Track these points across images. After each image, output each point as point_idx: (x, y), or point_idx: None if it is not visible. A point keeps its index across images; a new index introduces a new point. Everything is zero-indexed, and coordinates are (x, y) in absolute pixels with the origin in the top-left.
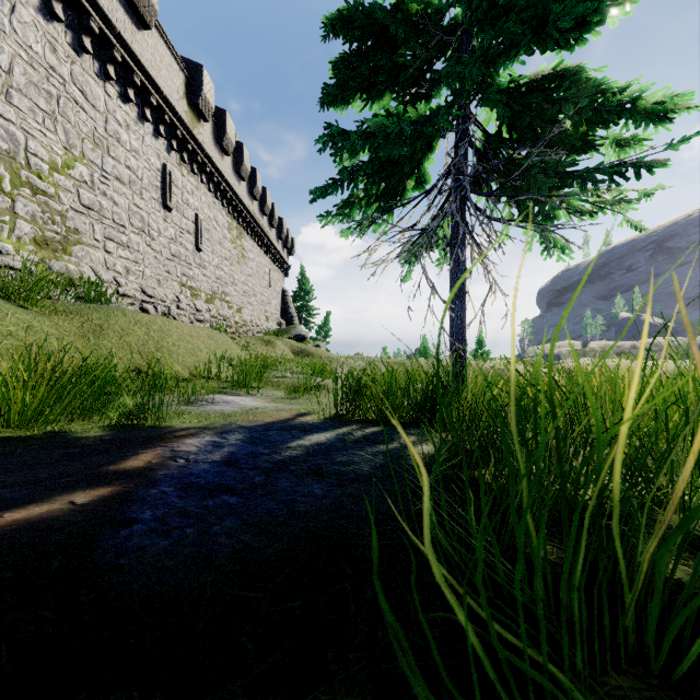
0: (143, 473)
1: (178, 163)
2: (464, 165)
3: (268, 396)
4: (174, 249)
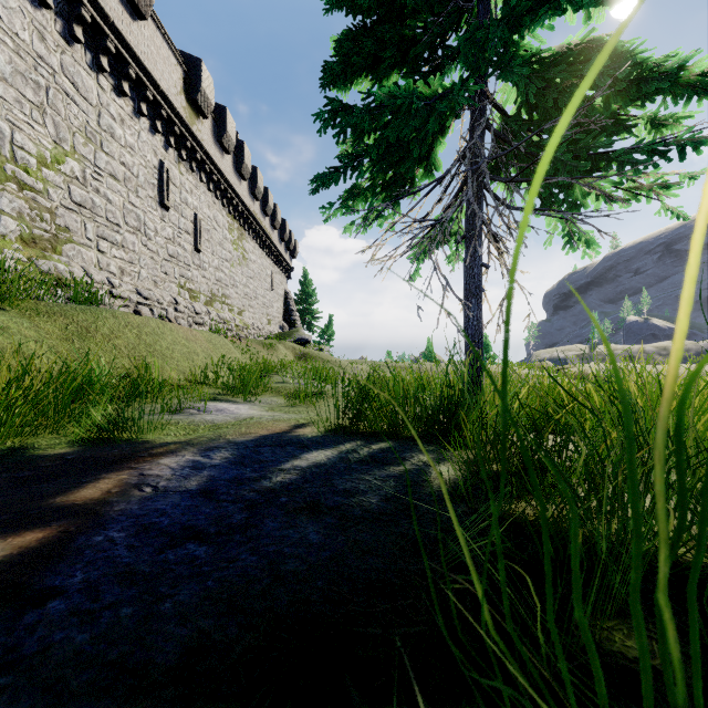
0: (95, 508)
1: (176, 161)
2: (481, 148)
3: (266, 403)
4: (172, 250)
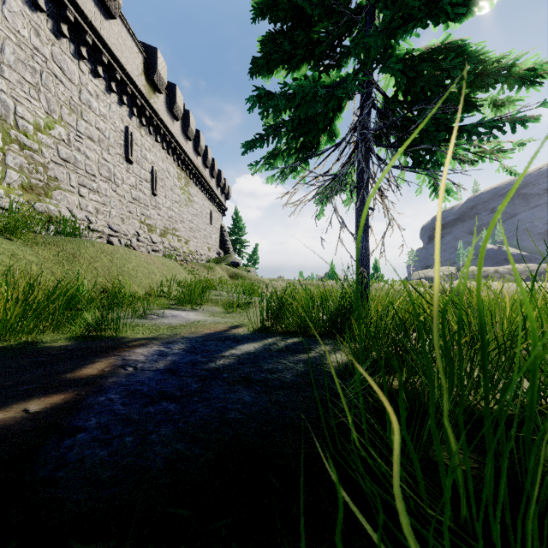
0: (95, 380)
1: (138, 126)
2: (368, 122)
3: (208, 311)
4: (135, 194)
